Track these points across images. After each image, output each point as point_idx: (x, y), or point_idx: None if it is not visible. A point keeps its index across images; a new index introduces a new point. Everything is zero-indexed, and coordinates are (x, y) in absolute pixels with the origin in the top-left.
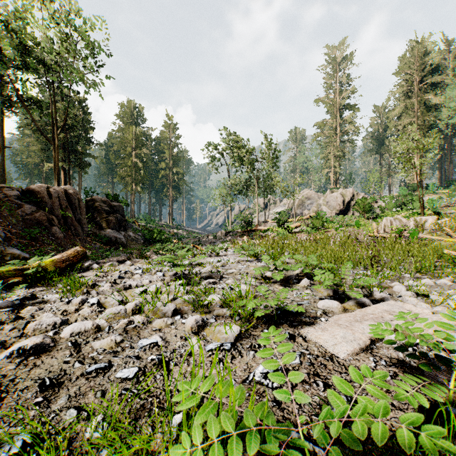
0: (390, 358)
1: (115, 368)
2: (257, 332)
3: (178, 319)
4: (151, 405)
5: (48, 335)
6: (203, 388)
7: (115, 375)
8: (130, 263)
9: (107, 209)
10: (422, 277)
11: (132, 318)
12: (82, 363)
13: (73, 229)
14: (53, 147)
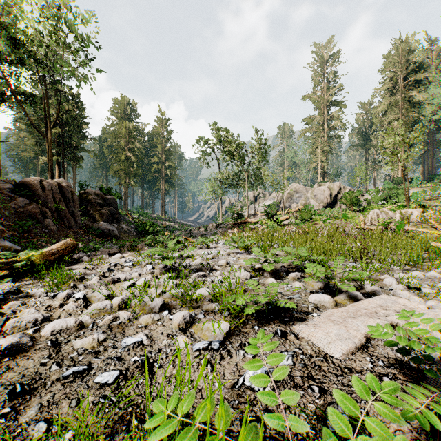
0: (388, 358)
1: (95, 371)
2: (247, 329)
3: (165, 315)
4: (130, 416)
5: (28, 334)
6: (185, 404)
7: (93, 380)
8: (120, 256)
9: (101, 202)
10: (411, 269)
11: (117, 314)
12: (60, 365)
13: (66, 222)
14: (47, 141)
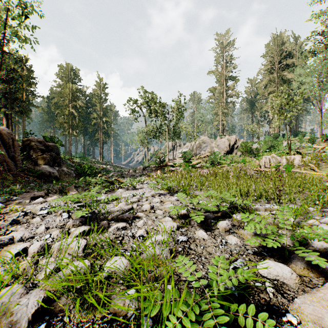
0: None
1: None
2: None
3: None
4: None
5: None
6: None
7: None
8: (42, 200)
9: (43, 148)
10: (324, 210)
11: None
12: None
13: (6, 165)
14: None
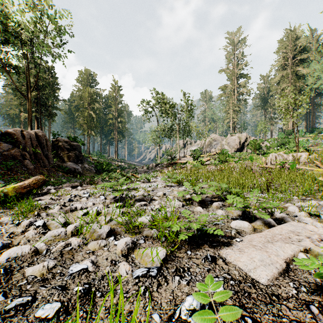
0: (308, 283)
1: (38, 303)
2: (181, 253)
3: (111, 240)
4: None
5: None
6: None
7: (34, 314)
8: (80, 188)
9: (68, 147)
10: (306, 199)
11: (69, 240)
12: (6, 295)
13: (41, 162)
14: (27, 101)
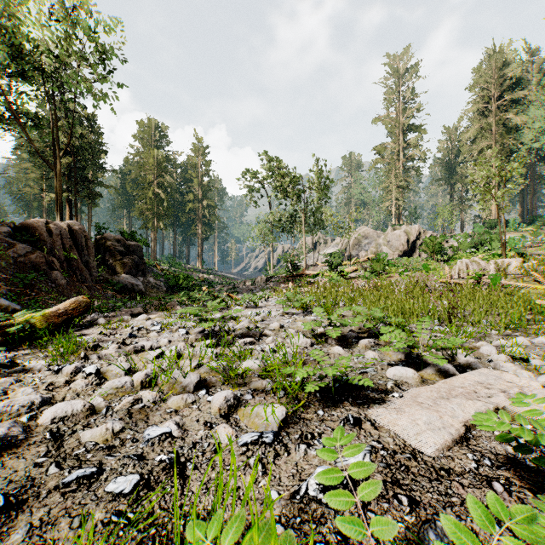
0: (496, 455)
1: (107, 476)
2: (309, 414)
3: (202, 395)
4: (153, 542)
5: (20, 422)
6: (229, 534)
7: (104, 488)
8: (146, 317)
9: (122, 250)
10: (512, 334)
11: (139, 394)
12: (60, 466)
13: (78, 274)
14: (55, 174)
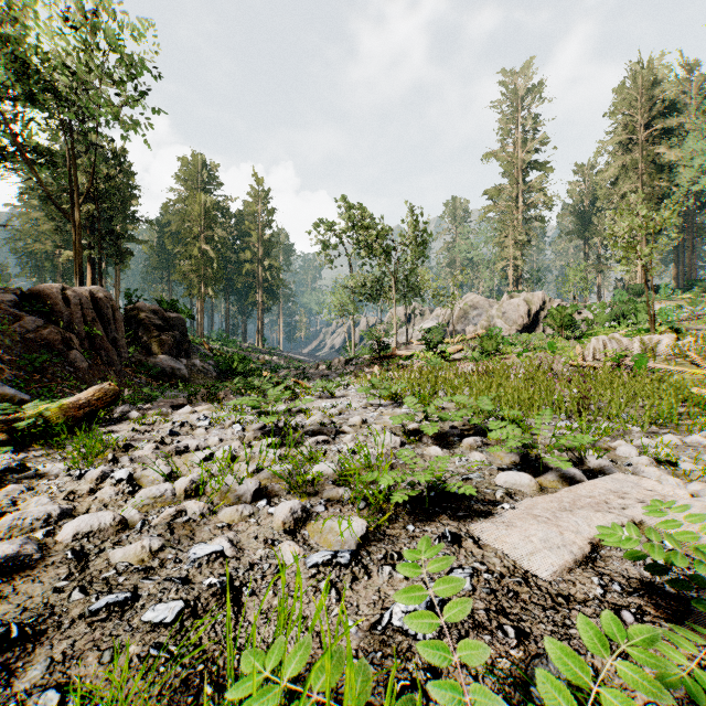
0: (628, 579)
1: (144, 602)
2: (396, 530)
3: (262, 507)
4: (201, 680)
5: (34, 539)
6: (292, 663)
7: (140, 617)
8: (190, 410)
9: (160, 324)
10: (659, 432)
11: (183, 505)
12: (85, 591)
13: (103, 355)
14: (74, 226)
